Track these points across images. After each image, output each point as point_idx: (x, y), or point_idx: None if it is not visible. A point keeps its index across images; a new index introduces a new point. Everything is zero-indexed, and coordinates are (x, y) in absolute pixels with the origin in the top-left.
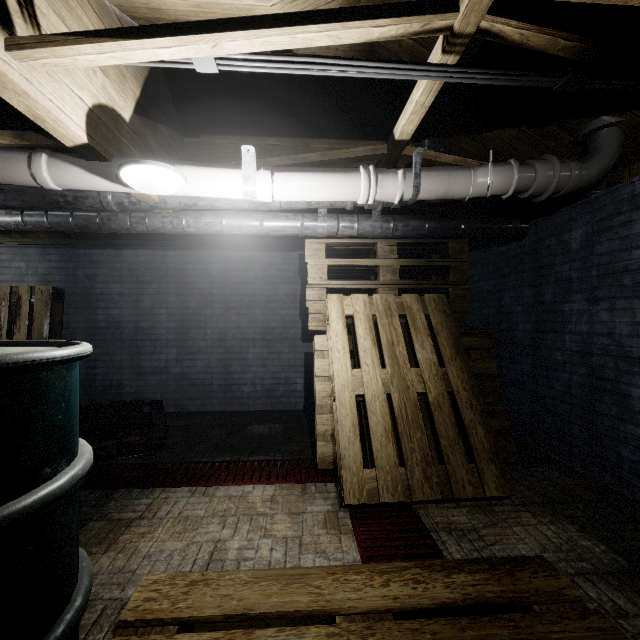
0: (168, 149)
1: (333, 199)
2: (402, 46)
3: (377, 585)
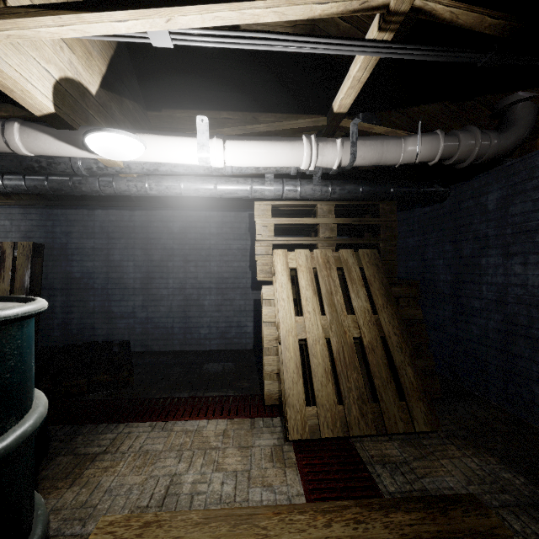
0: (133, 121)
1: (279, 165)
2: (340, 29)
3: (320, 525)
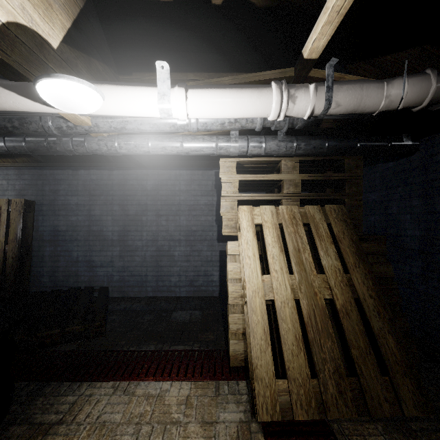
0: None
1: (245, 115)
2: None
3: None
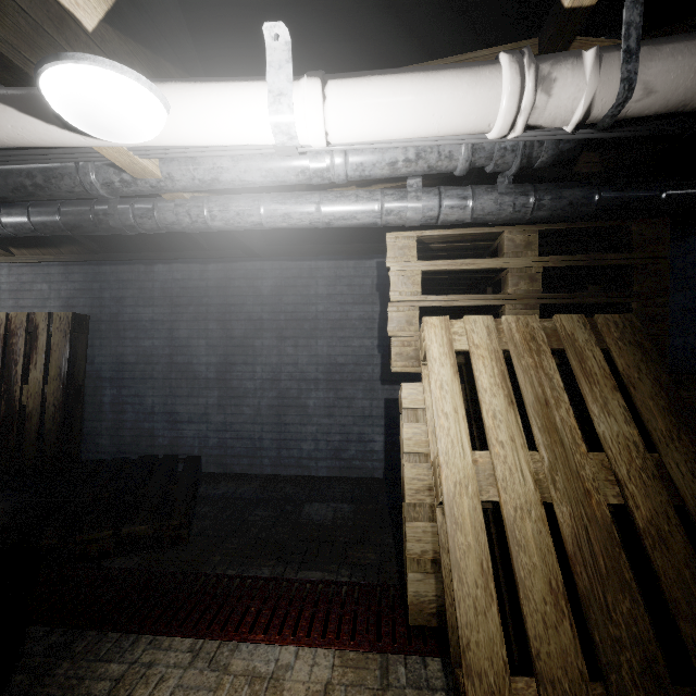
0: None
1: (441, 129)
2: None
3: None
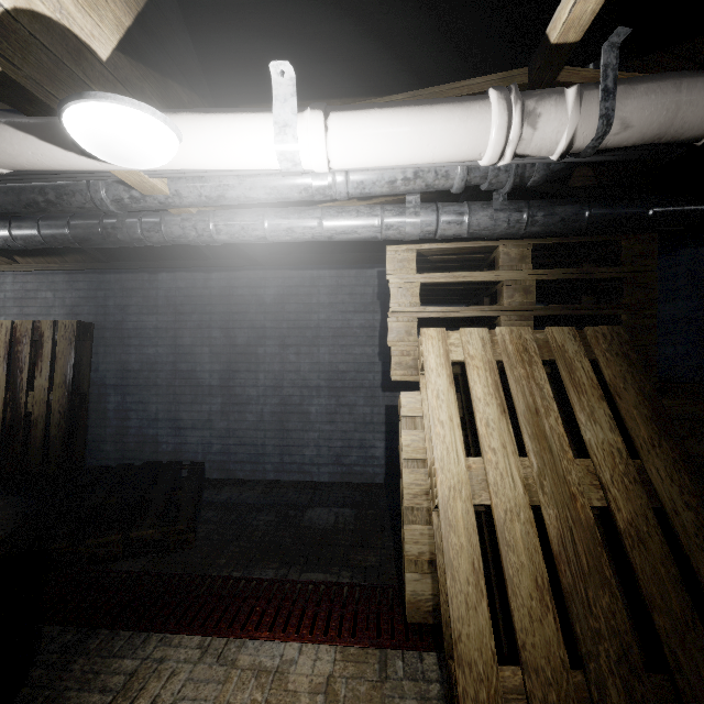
0: None
1: (436, 157)
2: None
3: None
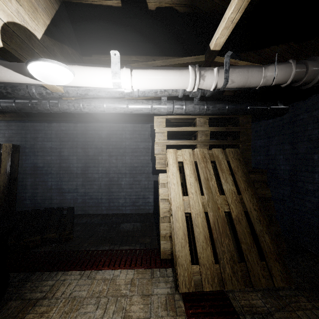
0: (71, 61)
1: (171, 87)
2: None
3: None
